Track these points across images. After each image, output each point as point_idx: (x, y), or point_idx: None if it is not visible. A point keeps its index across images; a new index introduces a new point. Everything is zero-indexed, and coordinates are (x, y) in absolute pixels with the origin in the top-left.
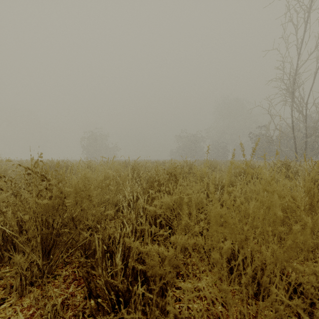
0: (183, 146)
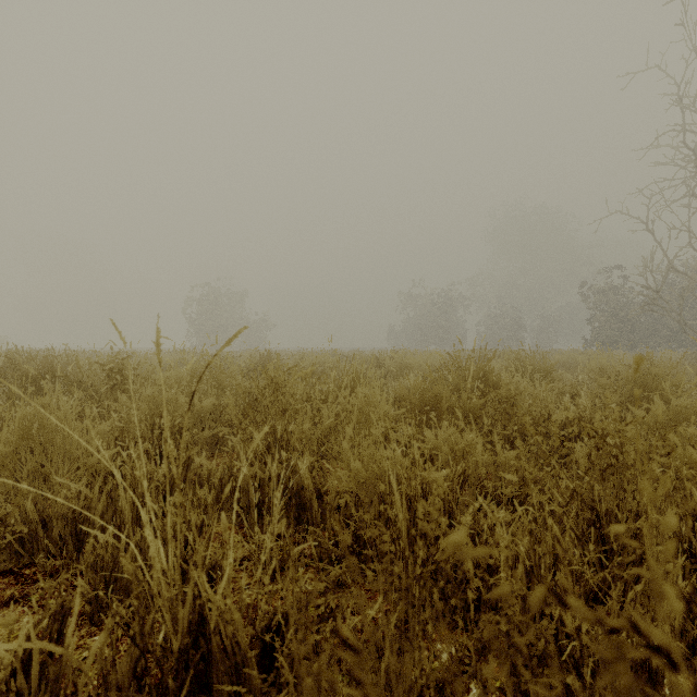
0: (417, 318)
